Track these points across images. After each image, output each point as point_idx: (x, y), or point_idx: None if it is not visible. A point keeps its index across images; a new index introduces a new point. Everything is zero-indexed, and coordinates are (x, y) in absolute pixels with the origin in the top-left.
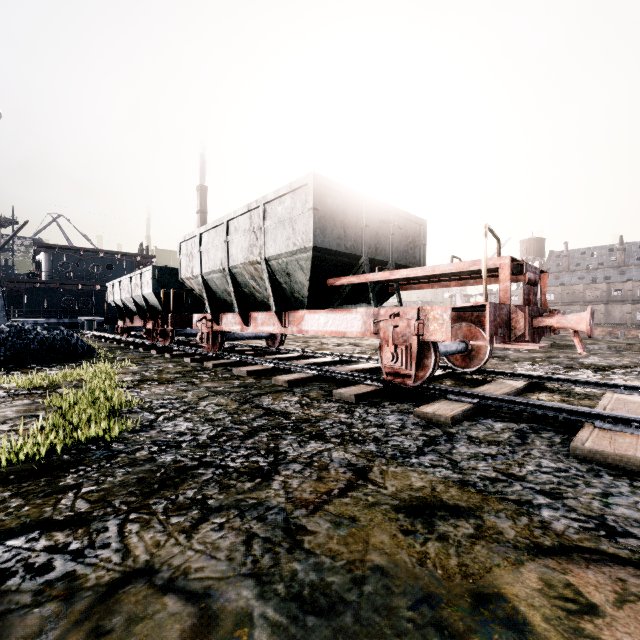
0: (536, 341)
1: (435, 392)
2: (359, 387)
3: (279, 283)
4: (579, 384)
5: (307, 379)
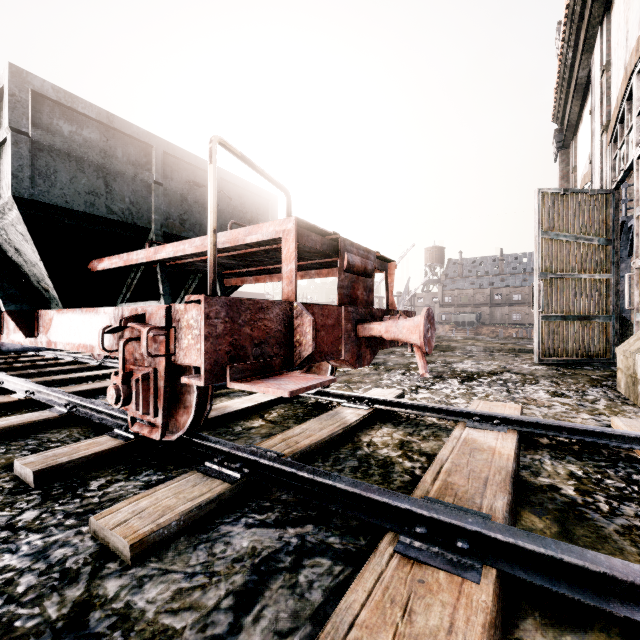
0: (366, 358)
1: (201, 450)
2: (88, 444)
3: (15, 265)
4: (429, 412)
5: (36, 424)
